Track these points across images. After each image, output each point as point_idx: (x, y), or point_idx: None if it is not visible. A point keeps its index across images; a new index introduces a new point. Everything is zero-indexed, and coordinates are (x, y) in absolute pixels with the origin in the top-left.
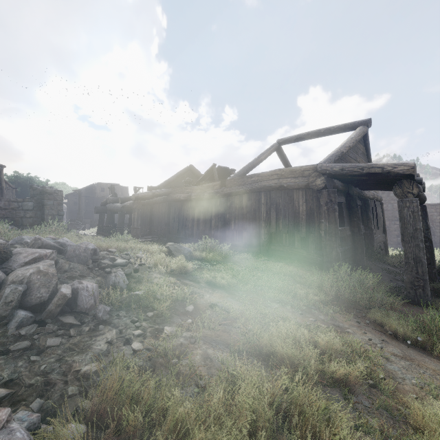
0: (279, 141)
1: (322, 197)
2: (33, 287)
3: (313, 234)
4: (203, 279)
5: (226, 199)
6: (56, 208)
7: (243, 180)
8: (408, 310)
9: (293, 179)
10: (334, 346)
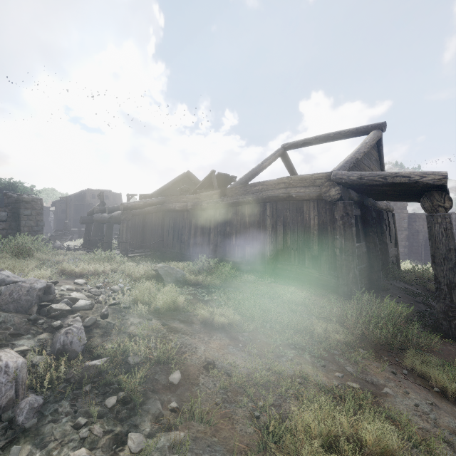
0: (284, 146)
1: (336, 210)
2: None
3: (327, 252)
4: (197, 316)
5: (226, 210)
6: (34, 218)
7: (245, 189)
8: (446, 349)
9: (303, 188)
10: (388, 445)
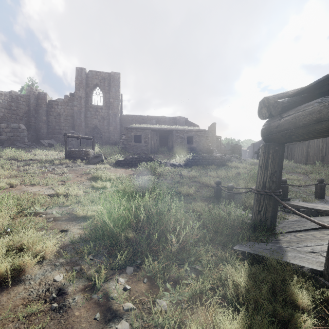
0: None
1: None
2: (228, 158)
3: None
4: None
5: (309, 141)
6: (238, 153)
7: None
8: None
9: None
10: None
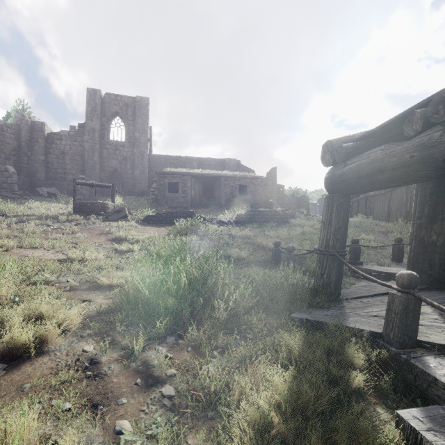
0: None
1: None
2: (291, 213)
3: None
4: None
5: (391, 193)
6: (305, 207)
7: None
8: None
9: None
10: None
